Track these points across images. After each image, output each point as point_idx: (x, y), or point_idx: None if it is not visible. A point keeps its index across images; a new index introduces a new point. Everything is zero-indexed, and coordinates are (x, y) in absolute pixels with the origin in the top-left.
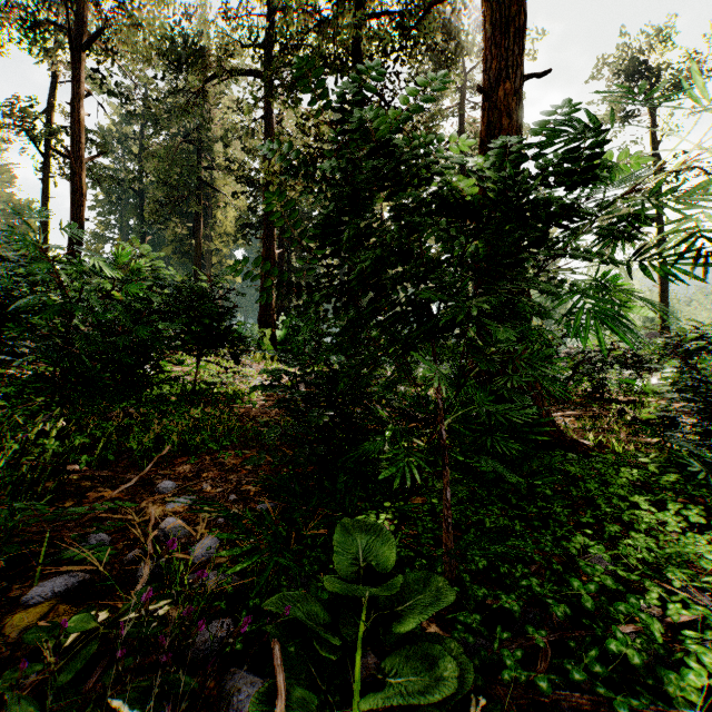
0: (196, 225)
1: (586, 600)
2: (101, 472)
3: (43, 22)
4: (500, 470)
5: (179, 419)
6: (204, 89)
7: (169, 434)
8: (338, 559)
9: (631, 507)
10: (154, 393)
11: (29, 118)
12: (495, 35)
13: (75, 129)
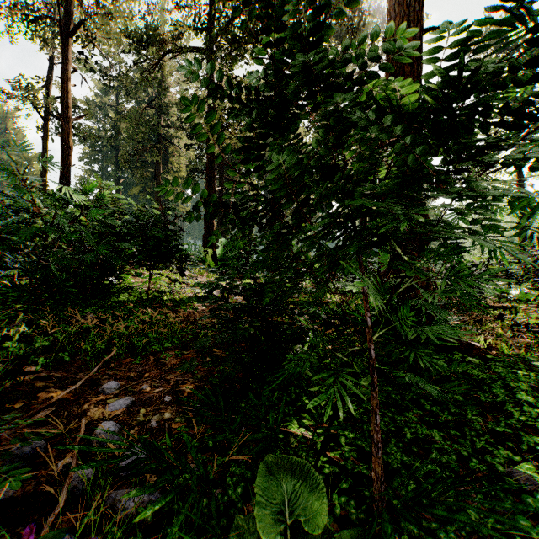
0: (156, 170)
1: None
2: (56, 372)
3: (41, 16)
4: (430, 390)
5: (130, 324)
6: (161, 64)
7: (121, 336)
8: (261, 522)
9: None
10: (115, 300)
11: (32, 90)
12: None
13: (64, 97)
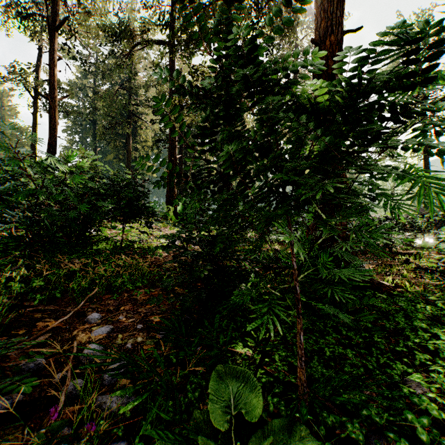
0: (127, 140)
1: (421, 432)
2: (50, 306)
3: (32, 14)
4: (342, 317)
5: (108, 267)
6: (131, 54)
7: (101, 277)
8: (213, 411)
9: (431, 337)
10: (94, 248)
11: (24, 75)
12: (323, 4)
13: (51, 80)
